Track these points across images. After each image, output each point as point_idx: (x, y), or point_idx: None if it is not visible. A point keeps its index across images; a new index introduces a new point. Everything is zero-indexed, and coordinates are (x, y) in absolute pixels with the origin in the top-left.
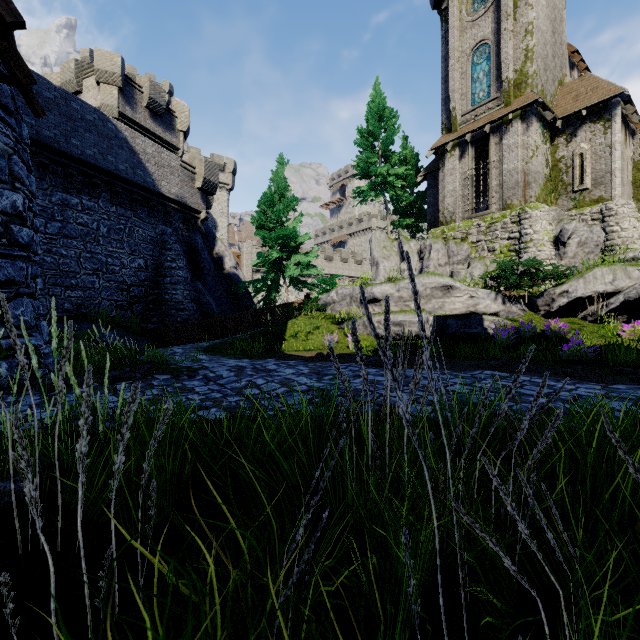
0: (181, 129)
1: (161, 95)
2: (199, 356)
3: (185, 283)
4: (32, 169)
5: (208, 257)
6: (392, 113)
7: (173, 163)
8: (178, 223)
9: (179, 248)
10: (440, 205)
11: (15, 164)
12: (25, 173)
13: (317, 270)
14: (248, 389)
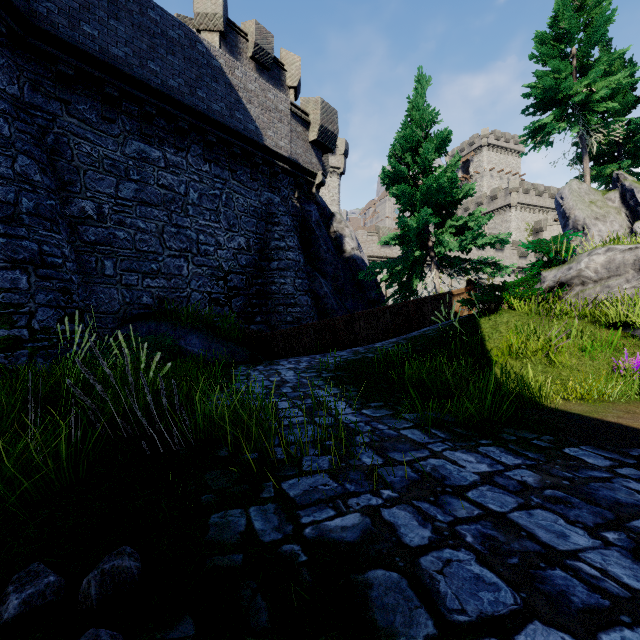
0: (291, 85)
1: (268, 41)
2: (333, 405)
3: (296, 268)
4: None
5: (325, 235)
6: None
7: (281, 106)
8: (287, 190)
9: (289, 222)
10: None
11: None
12: None
13: (495, 238)
14: None
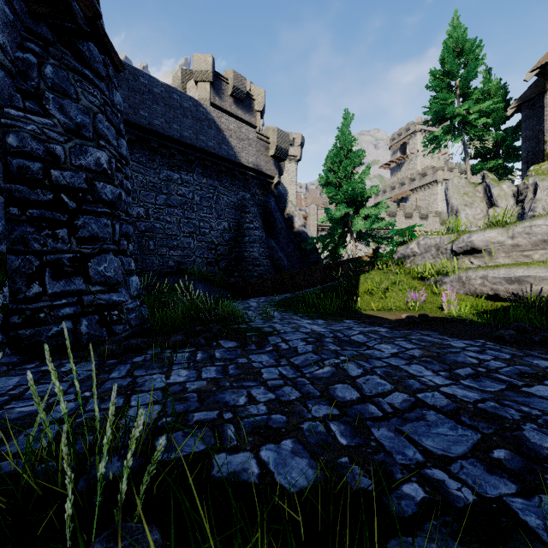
0: (258, 109)
1: (242, 82)
2: (271, 312)
3: (260, 241)
4: (123, 133)
5: (280, 217)
6: (474, 43)
7: (251, 136)
8: (255, 189)
9: (256, 211)
10: (546, 135)
11: (100, 122)
12: (113, 134)
13: (388, 222)
14: (337, 385)
